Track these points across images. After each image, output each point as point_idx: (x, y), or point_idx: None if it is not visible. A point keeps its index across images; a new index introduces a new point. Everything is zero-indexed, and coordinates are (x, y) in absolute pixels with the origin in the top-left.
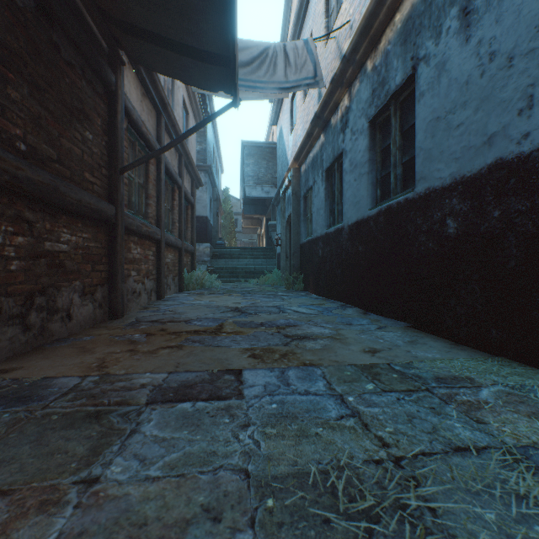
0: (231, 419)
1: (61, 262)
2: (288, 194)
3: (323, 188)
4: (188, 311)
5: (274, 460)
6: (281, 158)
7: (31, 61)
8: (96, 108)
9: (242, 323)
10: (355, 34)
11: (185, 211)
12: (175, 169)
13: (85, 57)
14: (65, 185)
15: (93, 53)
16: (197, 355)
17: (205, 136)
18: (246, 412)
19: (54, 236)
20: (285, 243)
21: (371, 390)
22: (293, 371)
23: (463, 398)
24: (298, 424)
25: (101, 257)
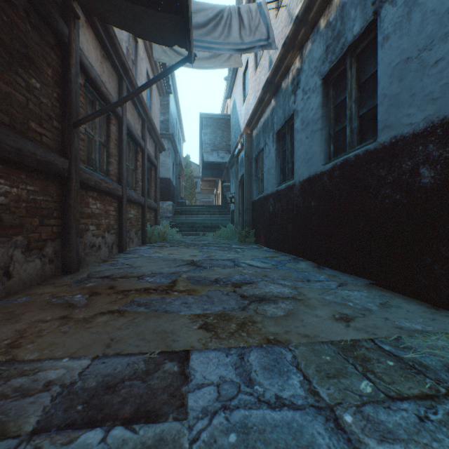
0: None
1: None
2: (241, 157)
3: (274, 148)
4: (145, 264)
5: None
6: (234, 127)
7: None
8: (45, 57)
9: (195, 280)
10: None
11: (149, 172)
12: (138, 133)
13: None
14: None
15: None
16: (138, 326)
17: (168, 108)
18: None
19: None
20: (238, 201)
21: (371, 396)
22: (255, 355)
23: None
24: None
25: (52, 211)
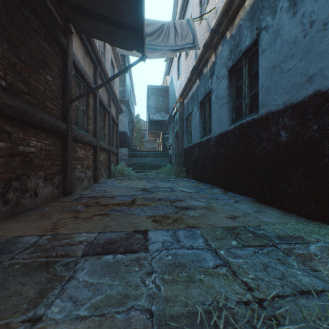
0: (139, 268)
1: (30, 159)
2: (176, 117)
3: (198, 113)
4: (113, 190)
5: (170, 301)
6: (172, 95)
7: (9, 28)
8: (54, 60)
9: (147, 198)
10: (219, 15)
11: (112, 128)
12: (106, 102)
13: (46, 27)
14: (32, 109)
15: (52, 25)
16: (118, 220)
17: (125, 82)
18: (150, 262)
19: (25, 142)
20: (174, 148)
21: (235, 245)
22: (181, 232)
23: (299, 252)
24: (187, 271)
25: (57, 156)
